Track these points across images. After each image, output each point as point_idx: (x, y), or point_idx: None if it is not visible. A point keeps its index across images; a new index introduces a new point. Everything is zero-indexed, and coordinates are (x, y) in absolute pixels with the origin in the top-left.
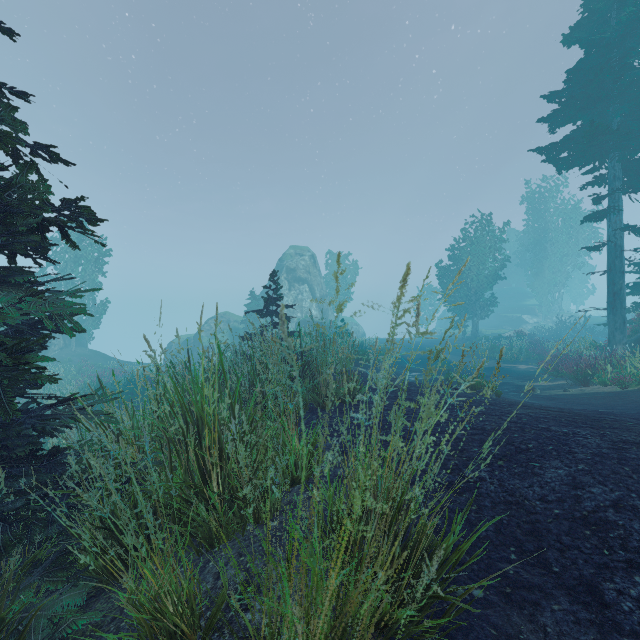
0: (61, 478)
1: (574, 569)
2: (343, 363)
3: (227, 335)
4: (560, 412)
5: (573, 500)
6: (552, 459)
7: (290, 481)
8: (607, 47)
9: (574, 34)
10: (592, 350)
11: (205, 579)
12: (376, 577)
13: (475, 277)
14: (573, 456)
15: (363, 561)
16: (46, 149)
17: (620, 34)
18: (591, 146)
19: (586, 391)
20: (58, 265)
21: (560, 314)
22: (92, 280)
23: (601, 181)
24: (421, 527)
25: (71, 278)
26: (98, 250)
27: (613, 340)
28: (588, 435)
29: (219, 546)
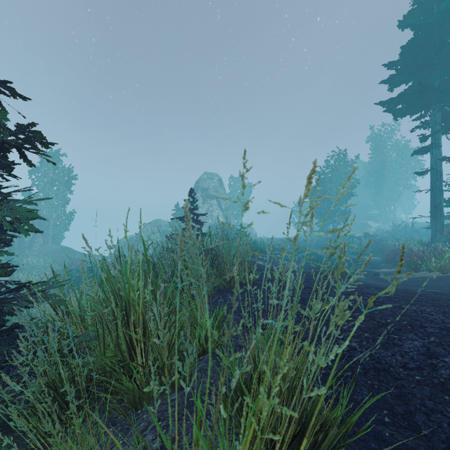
0: (17, 349)
1: (441, 432)
2: (242, 256)
3: (159, 235)
4: (405, 293)
5: (430, 368)
6: (408, 332)
7: (201, 351)
8: (430, 29)
9: (407, 20)
10: (419, 246)
11: (127, 442)
12: (275, 446)
13: (335, 194)
14: (424, 330)
15: (264, 433)
16: (5, 85)
17: (440, 20)
18: (419, 100)
19: (417, 276)
20: (39, 186)
21: (394, 221)
22: (63, 196)
23: (426, 125)
24: (314, 402)
25: (29, 190)
26: (67, 175)
27: (435, 239)
28: (432, 312)
29: (142, 409)
